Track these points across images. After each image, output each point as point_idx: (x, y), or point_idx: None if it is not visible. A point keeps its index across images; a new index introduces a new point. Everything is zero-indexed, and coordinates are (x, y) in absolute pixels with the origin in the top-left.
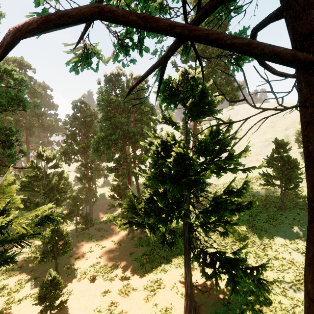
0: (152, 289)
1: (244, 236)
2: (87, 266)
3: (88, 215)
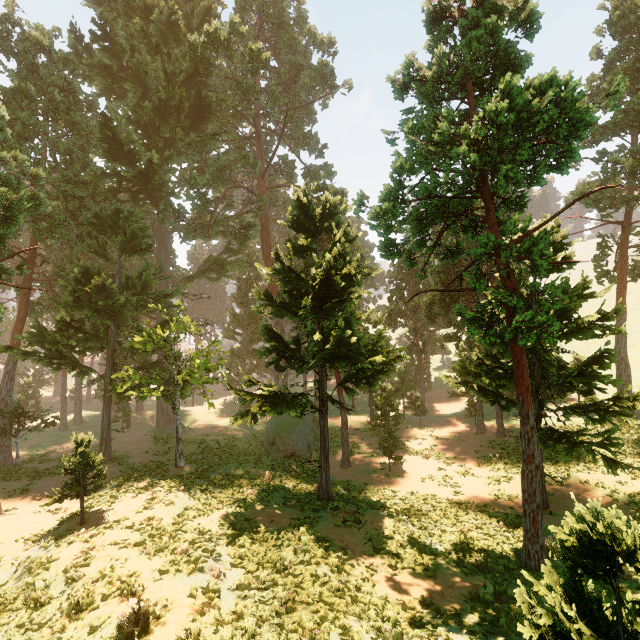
0: (496, 480)
1: None
2: (419, 449)
3: (418, 397)
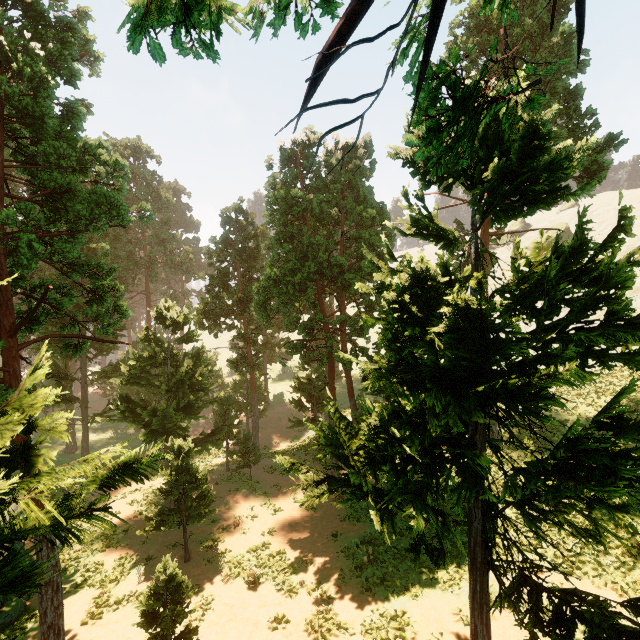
0: (383, 637)
1: (633, 533)
2: (244, 549)
3: (248, 438)
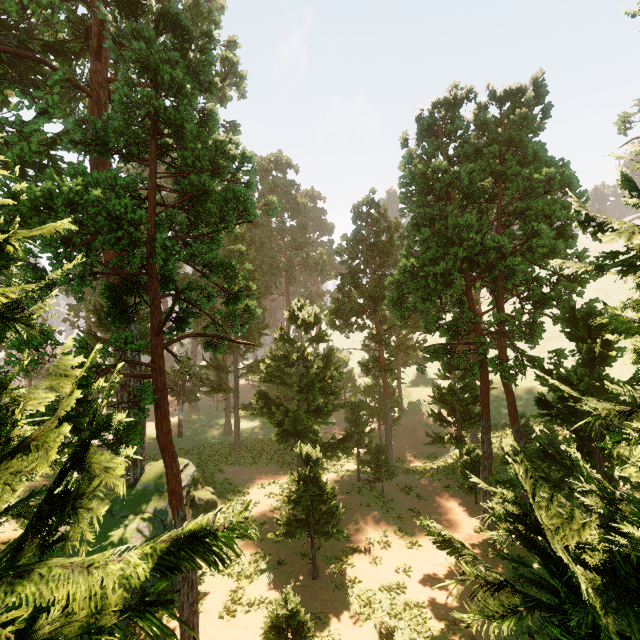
0: None
1: None
2: (375, 585)
3: (380, 450)
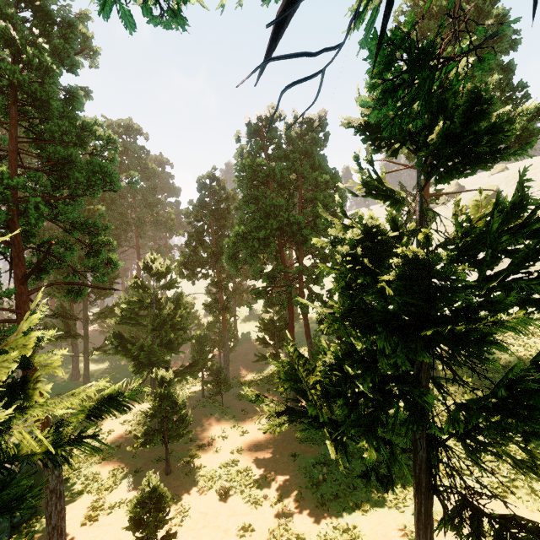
0: None
1: None
2: (216, 465)
3: (220, 370)
